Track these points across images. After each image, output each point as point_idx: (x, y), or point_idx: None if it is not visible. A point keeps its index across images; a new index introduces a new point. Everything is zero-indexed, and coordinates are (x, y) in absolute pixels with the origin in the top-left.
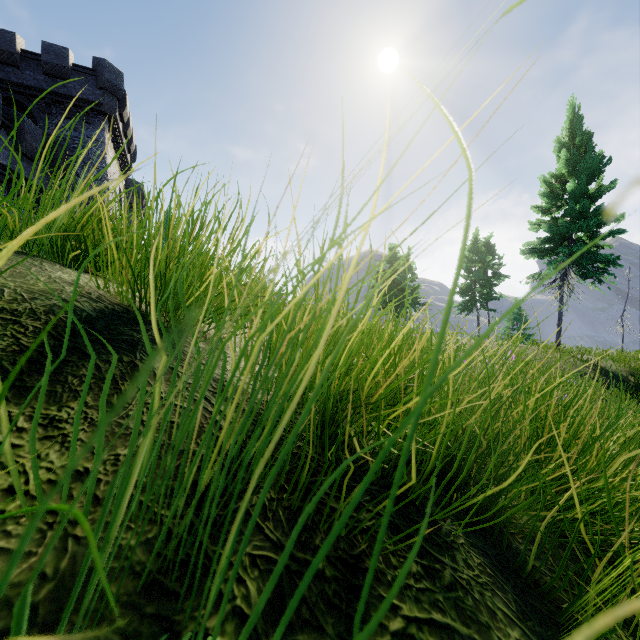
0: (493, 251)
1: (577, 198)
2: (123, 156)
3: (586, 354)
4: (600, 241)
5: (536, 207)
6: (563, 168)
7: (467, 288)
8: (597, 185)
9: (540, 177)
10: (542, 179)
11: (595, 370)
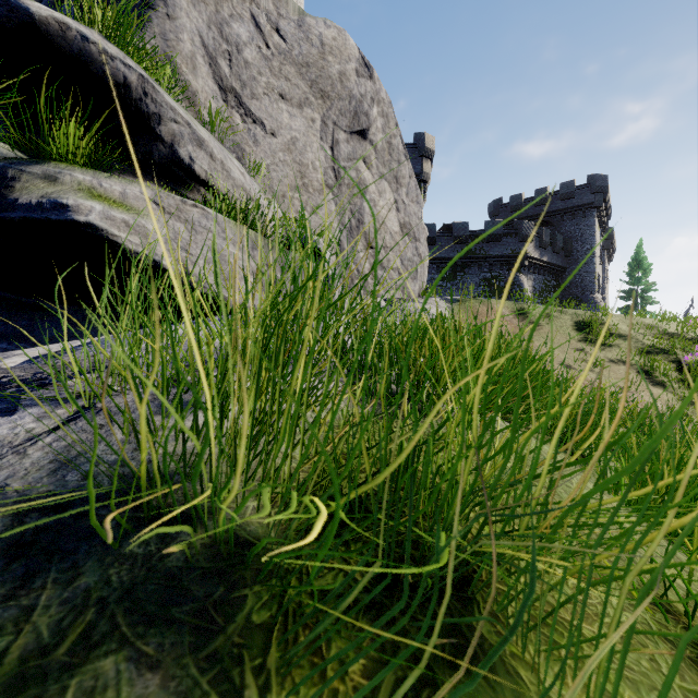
0: None
1: None
2: (602, 222)
3: None
4: None
5: None
6: None
7: None
8: None
9: None
10: None
11: None
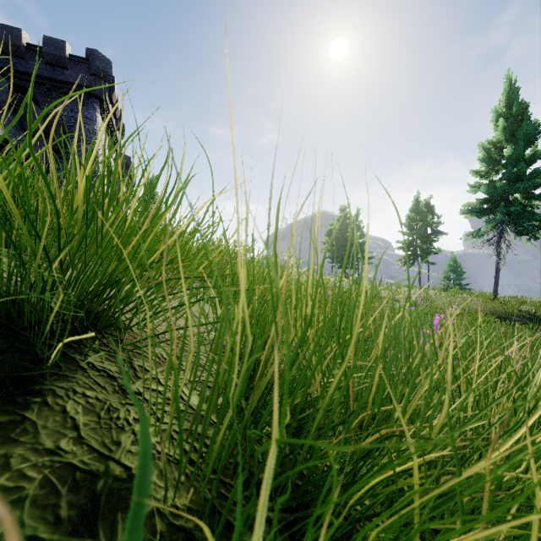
0: (432, 211)
1: (514, 162)
2: (113, 133)
3: (522, 304)
4: (535, 201)
5: (475, 171)
6: (500, 135)
7: (409, 244)
8: (532, 150)
9: (479, 144)
10: (481, 146)
11: (532, 320)
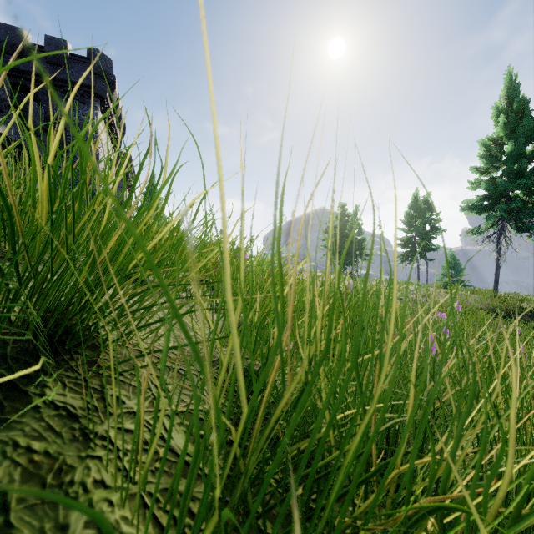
0: (431, 208)
1: (515, 159)
2: (113, 131)
3: (522, 301)
4: None
5: (475, 168)
6: (501, 132)
7: (408, 241)
8: (533, 147)
9: (479, 141)
10: (481, 142)
11: None
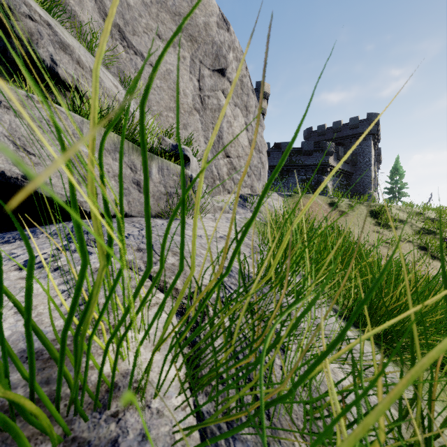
0: None
1: None
2: (375, 144)
3: None
4: None
5: None
6: None
7: None
8: None
9: None
10: None
11: None
